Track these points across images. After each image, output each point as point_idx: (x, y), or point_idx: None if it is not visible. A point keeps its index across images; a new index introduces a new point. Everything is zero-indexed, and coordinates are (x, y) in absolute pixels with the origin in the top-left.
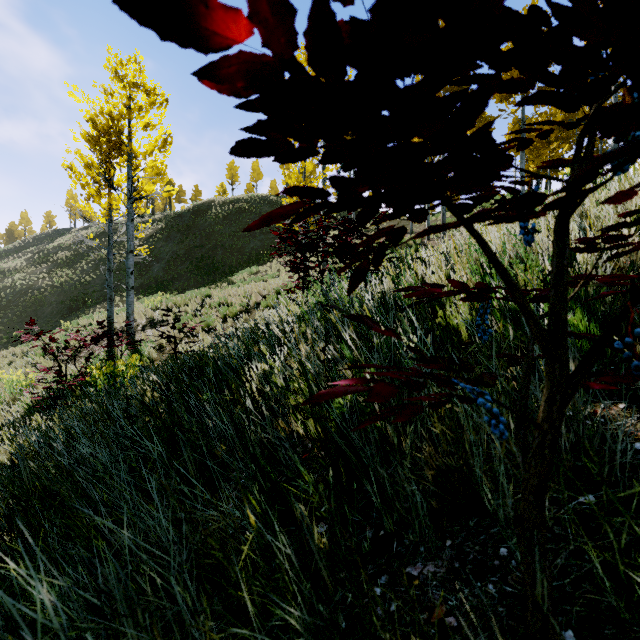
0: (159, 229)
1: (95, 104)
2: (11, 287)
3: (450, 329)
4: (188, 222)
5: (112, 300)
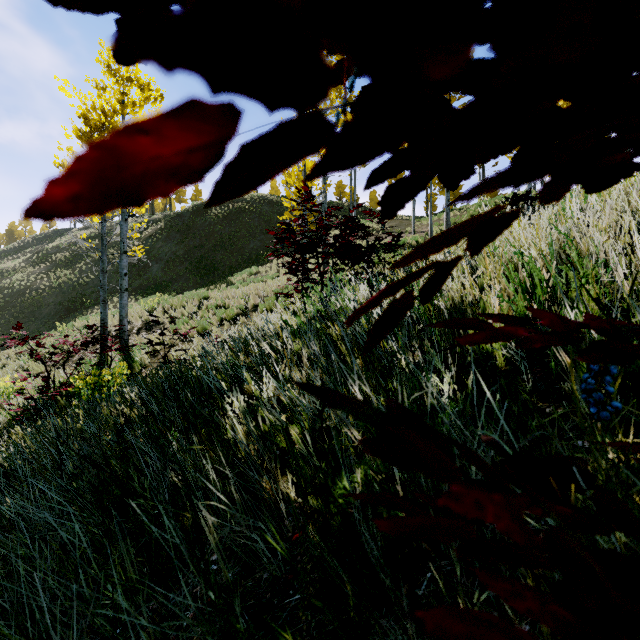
0: (158, 229)
1: (87, 99)
2: (9, 288)
3: (483, 354)
4: (188, 222)
5: (106, 302)
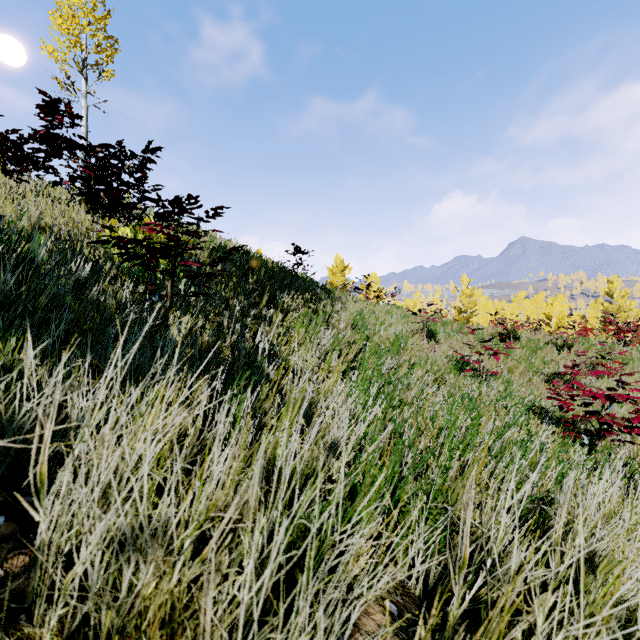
0: None
1: None
2: None
3: None
4: None
5: None
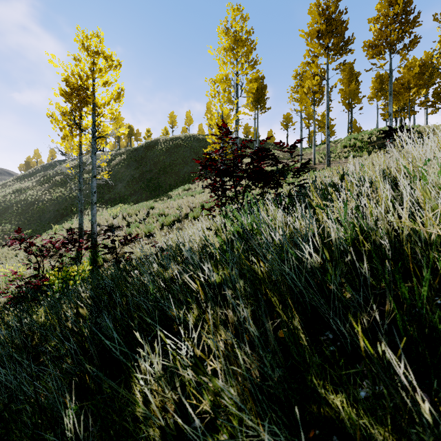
0: (122, 159)
1: (68, 68)
2: (25, 200)
3: None
4: (142, 154)
5: (82, 212)
